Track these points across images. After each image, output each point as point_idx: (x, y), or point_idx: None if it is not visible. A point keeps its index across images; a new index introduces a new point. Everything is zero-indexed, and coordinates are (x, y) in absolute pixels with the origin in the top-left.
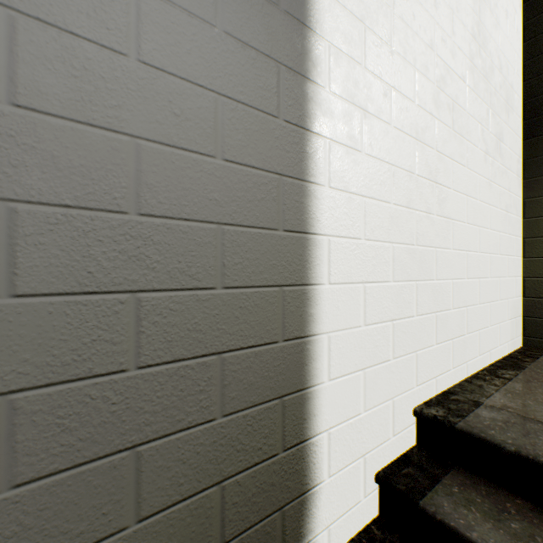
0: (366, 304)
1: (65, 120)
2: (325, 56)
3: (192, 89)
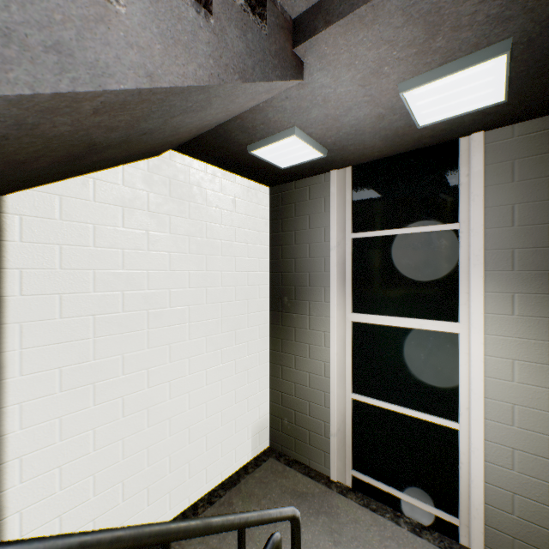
0: (63, 526)
1: None
2: (17, 412)
3: None
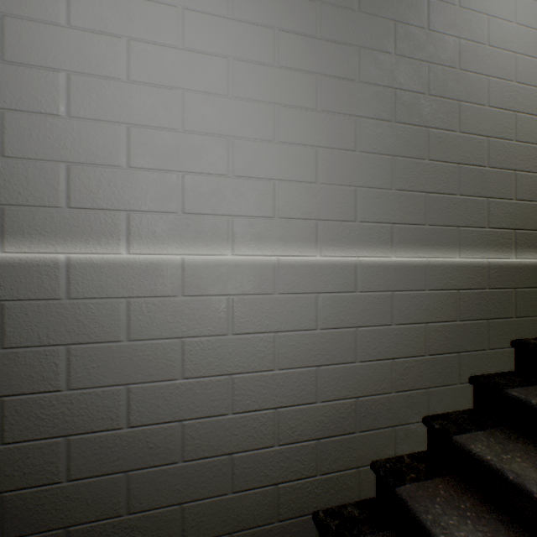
0: None
1: (498, 49)
2: None
3: (530, 31)
